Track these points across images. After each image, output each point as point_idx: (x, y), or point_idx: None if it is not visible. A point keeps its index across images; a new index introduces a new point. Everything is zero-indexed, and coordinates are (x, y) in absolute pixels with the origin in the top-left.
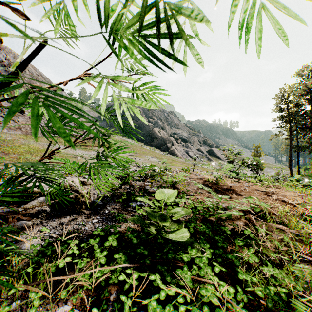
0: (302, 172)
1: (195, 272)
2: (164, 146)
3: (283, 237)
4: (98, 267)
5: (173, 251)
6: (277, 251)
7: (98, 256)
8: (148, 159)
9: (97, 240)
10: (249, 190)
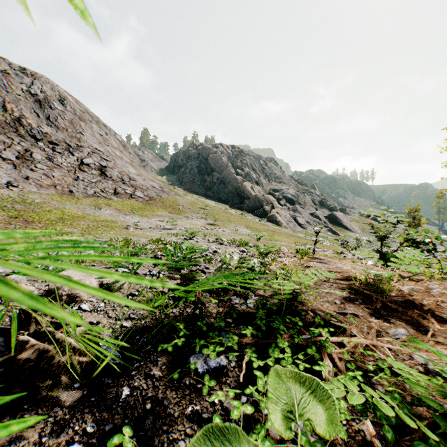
0: None
1: None
2: (259, 210)
3: None
4: None
5: None
6: None
7: None
8: (236, 229)
9: None
10: None
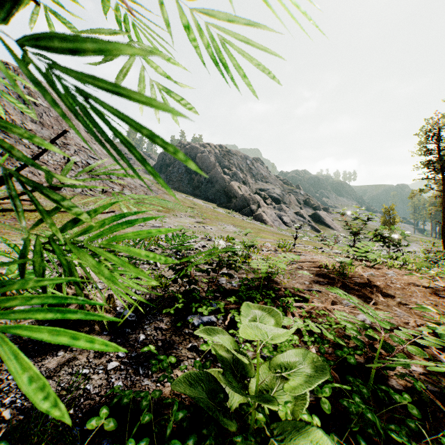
0: None
1: None
2: (246, 209)
3: None
4: None
5: None
6: None
7: None
8: (223, 227)
9: None
10: (402, 285)
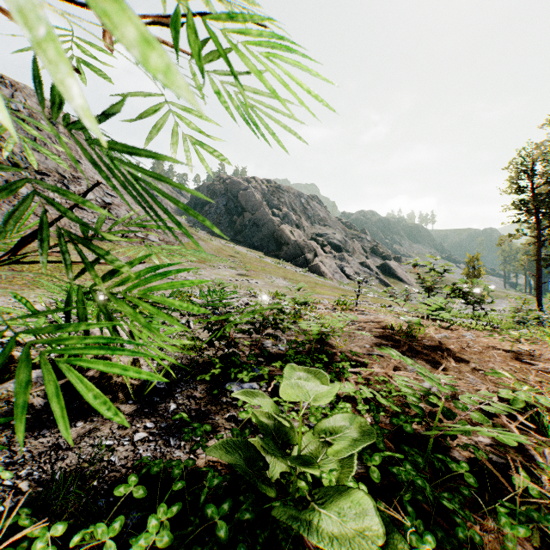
0: None
1: None
2: (300, 259)
3: None
4: None
5: None
6: None
7: None
8: (271, 281)
9: (115, 526)
10: (480, 349)
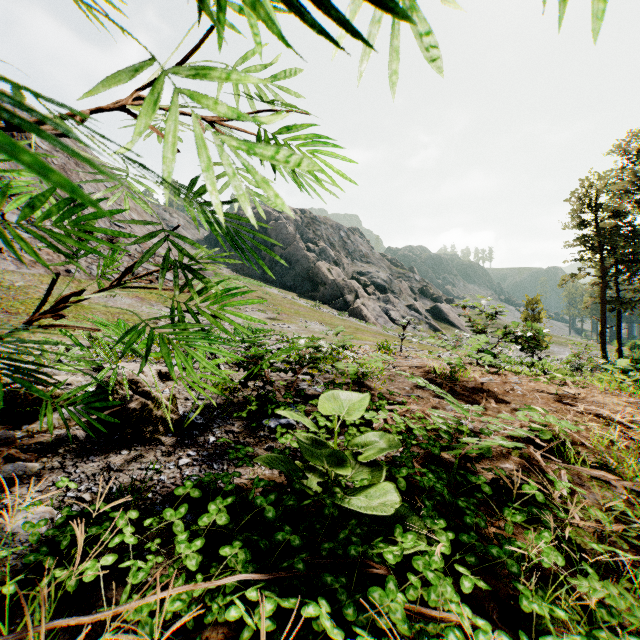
0: (625, 354)
1: (415, 592)
2: (339, 301)
3: (618, 503)
4: (180, 580)
5: (361, 537)
6: (598, 533)
7: (182, 551)
8: (306, 326)
9: (181, 511)
10: (523, 391)
